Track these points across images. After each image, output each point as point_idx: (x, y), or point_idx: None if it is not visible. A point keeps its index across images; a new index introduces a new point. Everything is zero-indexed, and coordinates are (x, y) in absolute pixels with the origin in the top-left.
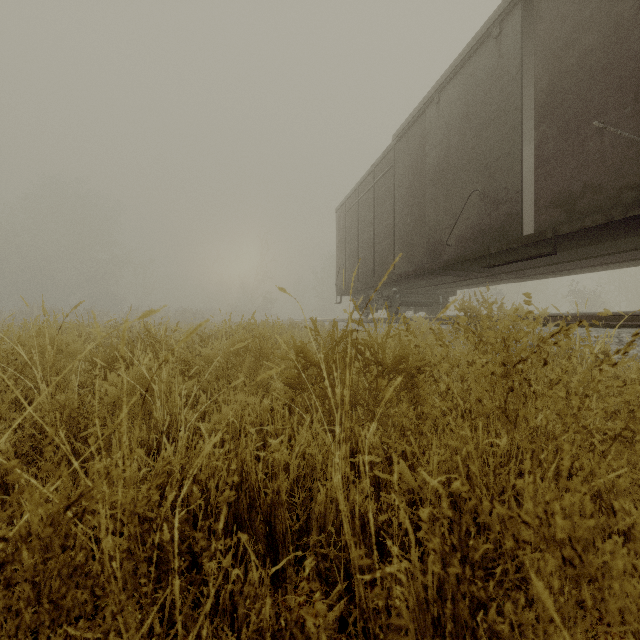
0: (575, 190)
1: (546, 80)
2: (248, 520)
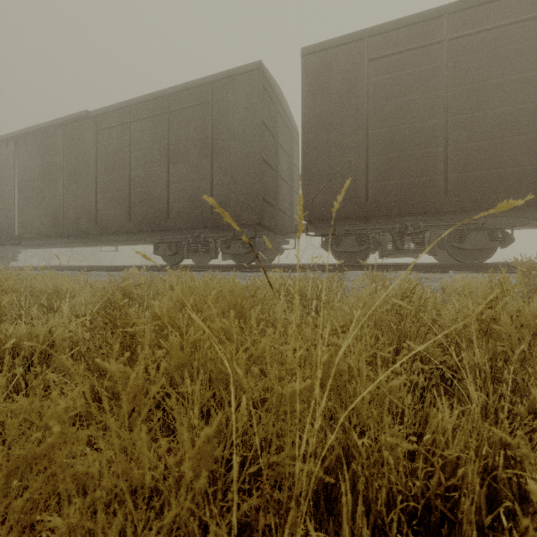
0: (28, 223)
1: (21, 178)
2: None
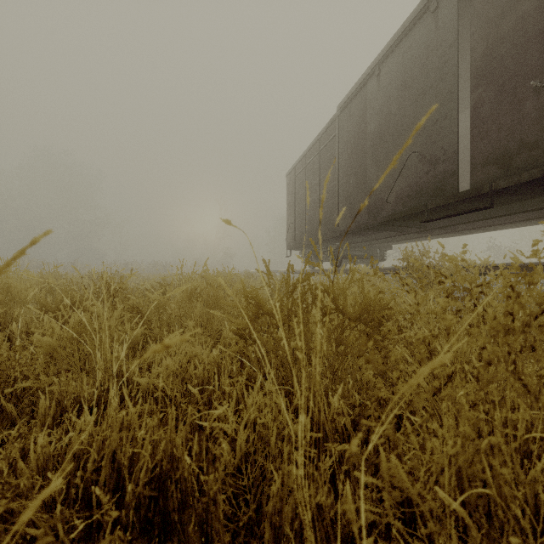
0: (511, 147)
1: (482, 47)
2: (179, 521)
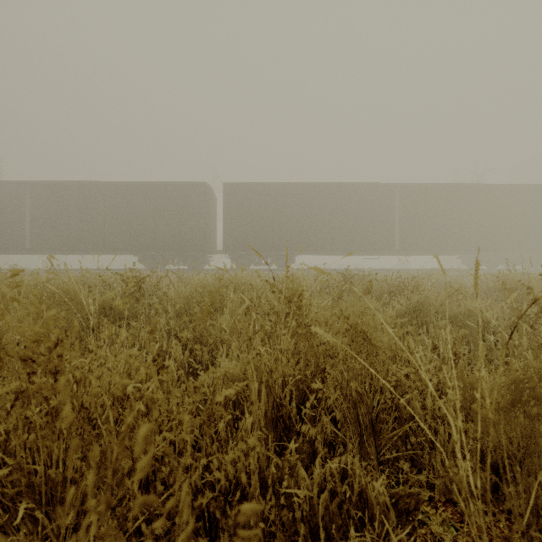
0: (40, 241)
1: (33, 211)
2: None
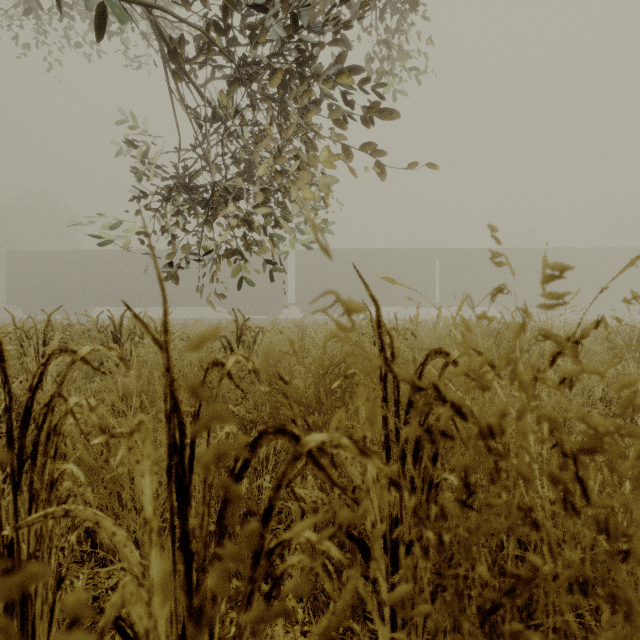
0: (153, 297)
1: (148, 273)
2: None
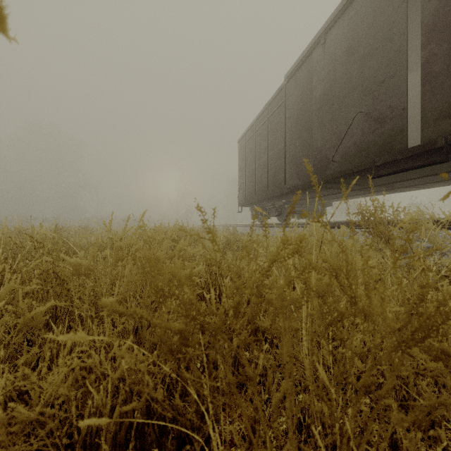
0: None
1: (434, 2)
2: None
